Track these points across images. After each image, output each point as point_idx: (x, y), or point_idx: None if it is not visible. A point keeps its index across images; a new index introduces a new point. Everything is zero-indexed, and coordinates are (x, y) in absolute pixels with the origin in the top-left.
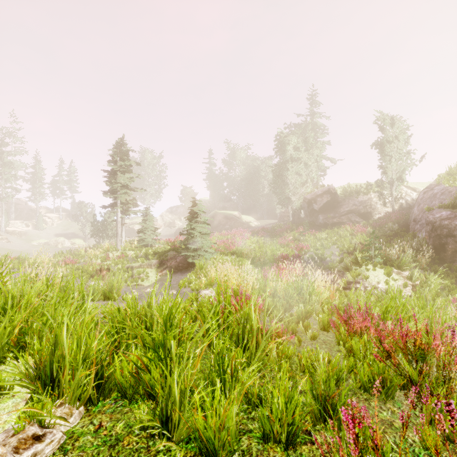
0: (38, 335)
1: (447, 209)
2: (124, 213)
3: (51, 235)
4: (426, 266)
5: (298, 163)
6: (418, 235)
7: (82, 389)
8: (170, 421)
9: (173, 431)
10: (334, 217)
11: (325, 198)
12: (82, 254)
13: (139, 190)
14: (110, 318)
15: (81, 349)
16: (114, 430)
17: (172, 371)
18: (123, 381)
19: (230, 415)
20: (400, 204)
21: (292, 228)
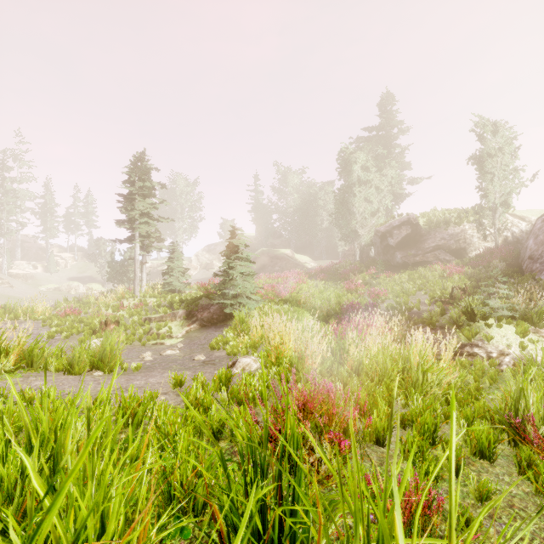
0: None
1: None
2: (145, 249)
3: (64, 279)
4: None
5: (368, 187)
6: (539, 278)
7: None
8: None
9: None
10: (416, 255)
11: (404, 230)
12: (91, 302)
13: (164, 220)
14: None
15: None
16: None
17: None
18: None
19: None
20: (504, 237)
21: (360, 270)
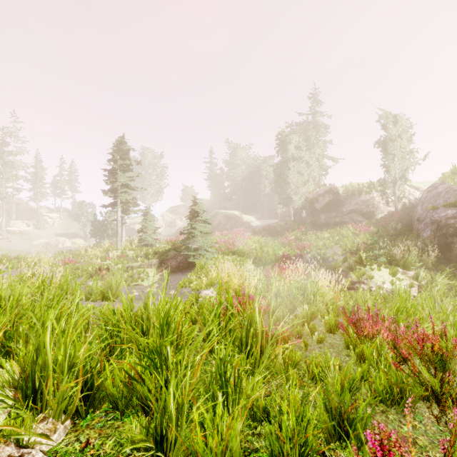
0: (26, 338)
1: (452, 208)
2: (124, 212)
3: (52, 235)
4: (432, 266)
5: (300, 163)
6: (422, 235)
7: (69, 401)
8: (165, 440)
9: (169, 452)
10: (336, 216)
11: (327, 197)
12: (82, 254)
13: (139, 189)
14: (104, 321)
15: (67, 357)
16: (103, 448)
17: (169, 381)
18: (114, 391)
19: (233, 434)
20: (403, 203)
21: (293, 228)
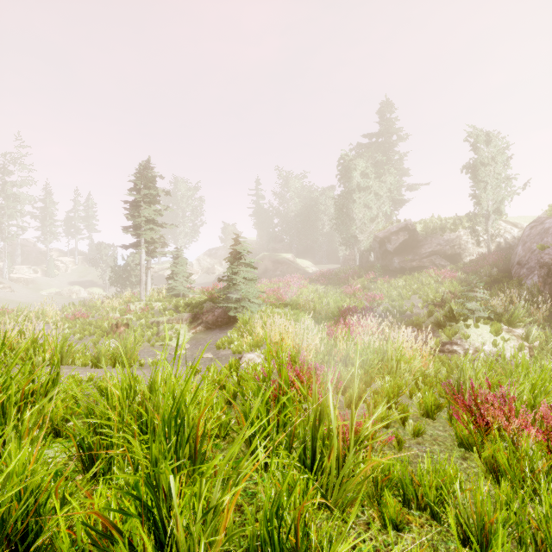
0: None
1: None
2: (150, 254)
3: (65, 283)
4: (544, 322)
5: (367, 194)
6: (525, 282)
7: None
8: None
9: None
10: (413, 260)
11: (401, 236)
12: (97, 306)
13: (169, 226)
14: (86, 408)
15: None
16: None
17: (174, 536)
18: None
19: None
20: (497, 243)
21: (360, 274)
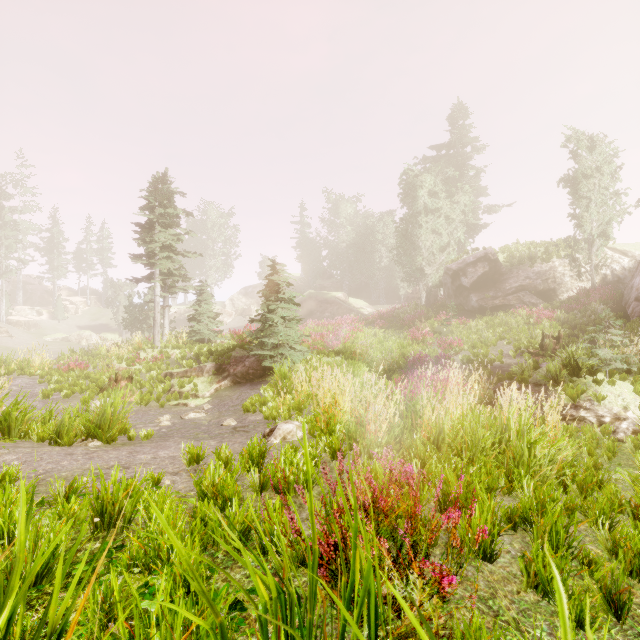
0: None
1: None
2: (167, 290)
3: (74, 327)
4: None
5: (436, 217)
6: None
7: None
8: None
9: None
10: (495, 297)
11: (480, 267)
12: (102, 354)
13: (191, 254)
14: None
15: None
16: None
17: None
18: None
19: None
20: (602, 276)
21: (427, 316)
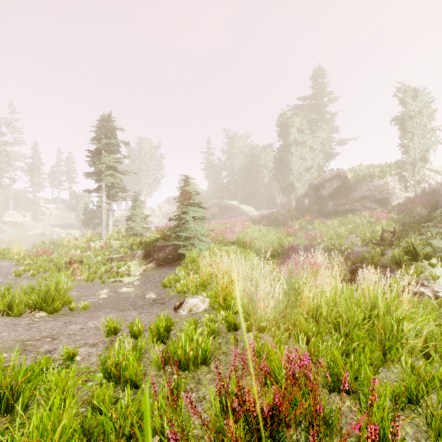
0: None
1: None
2: (111, 198)
3: (48, 225)
4: None
5: (303, 147)
6: None
7: None
8: None
9: None
10: (346, 203)
11: (334, 182)
12: (64, 244)
13: (128, 173)
14: None
15: None
16: None
17: None
18: None
19: None
20: (422, 188)
21: (297, 217)
